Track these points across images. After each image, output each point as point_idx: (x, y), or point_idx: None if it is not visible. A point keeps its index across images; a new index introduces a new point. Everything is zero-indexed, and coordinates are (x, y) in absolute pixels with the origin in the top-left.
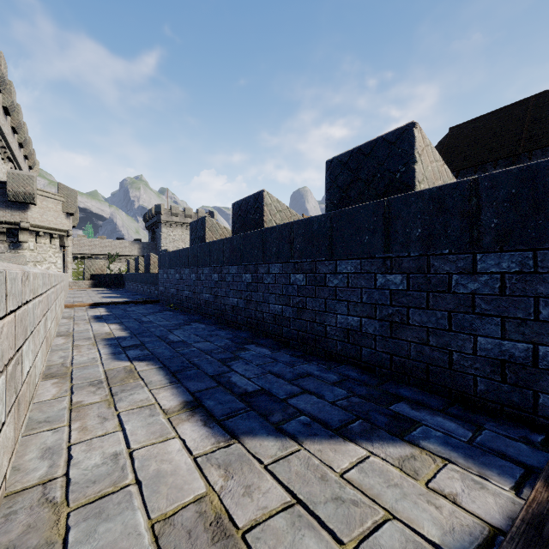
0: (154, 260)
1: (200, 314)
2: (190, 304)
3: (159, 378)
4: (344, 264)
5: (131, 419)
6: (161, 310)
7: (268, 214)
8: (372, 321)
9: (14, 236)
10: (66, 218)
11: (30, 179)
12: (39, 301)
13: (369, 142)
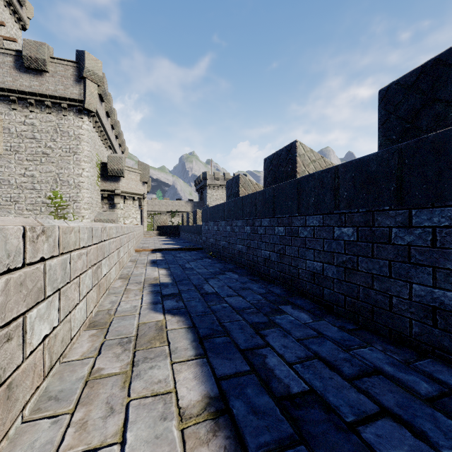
0: (200, 214)
1: (234, 263)
2: (226, 253)
3: (185, 344)
4: (425, 214)
5: (139, 418)
6: (202, 257)
7: (300, 165)
8: None
9: (111, 199)
10: (142, 185)
11: (120, 159)
12: (82, 253)
13: None
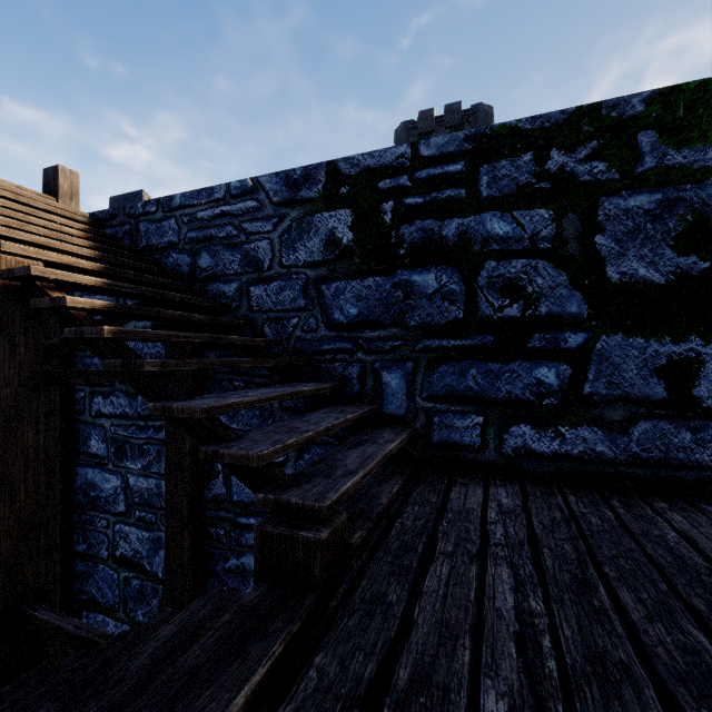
0: None
1: None
2: None
3: None
4: None
5: None
6: None
7: None
8: None
9: None
10: None
11: None
12: None
13: (128, 193)
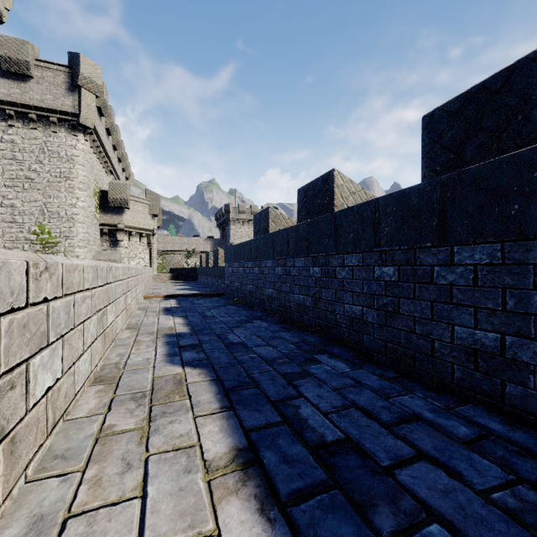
0: (222, 254)
1: (263, 310)
2: (253, 299)
3: (208, 397)
4: (467, 251)
5: (160, 473)
6: (226, 304)
7: (339, 197)
8: (529, 342)
9: (113, 236)
10: (152, 219)
11: (125, 187)
12: (86, 296)
13: (500, 72)
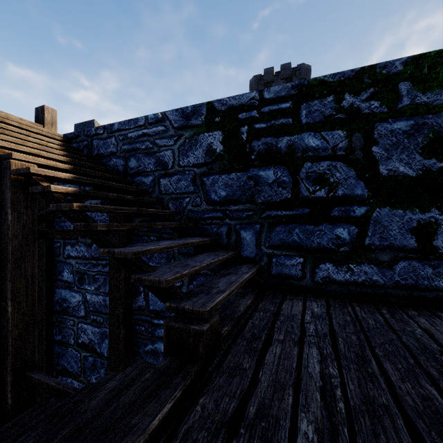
0: None
1: None
2: None
3: None
4: None
5: None
6: None
7: None
8: None
9: None
10: None
11: None
12: None
13: (85, 122)
